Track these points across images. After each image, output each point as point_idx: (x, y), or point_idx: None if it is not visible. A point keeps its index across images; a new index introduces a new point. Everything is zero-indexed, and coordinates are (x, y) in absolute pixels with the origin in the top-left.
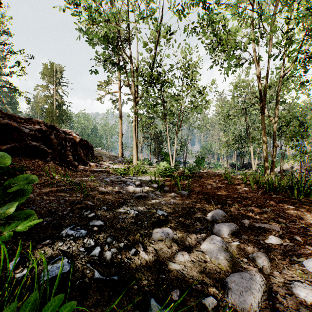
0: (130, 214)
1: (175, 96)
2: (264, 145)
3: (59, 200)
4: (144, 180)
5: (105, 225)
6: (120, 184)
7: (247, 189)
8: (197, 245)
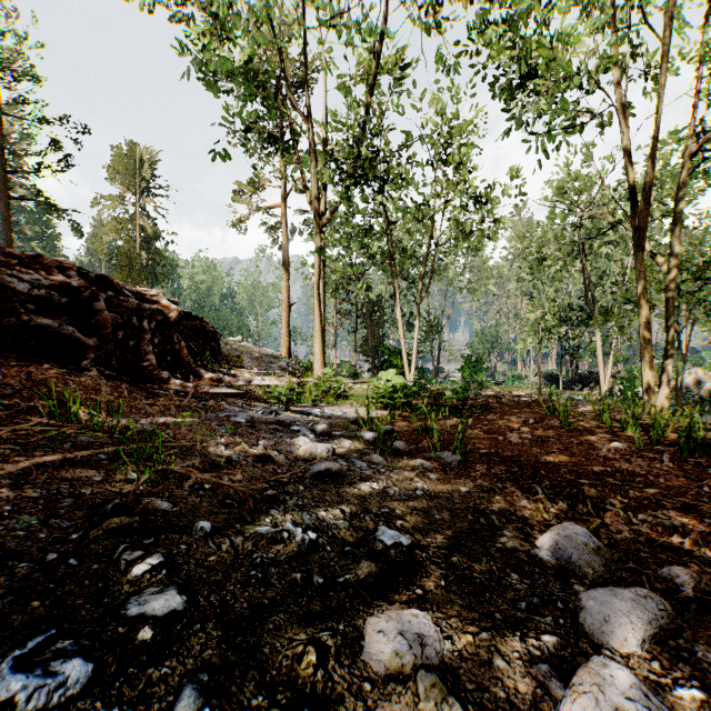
0: (292, 545)
1: (416, 207)
2: (644, 328)
3: (54, 499)
4: (340, 416)
5: (187, 611)
6: (273, 430)
7: (623, 446)
8: (539, 703)
